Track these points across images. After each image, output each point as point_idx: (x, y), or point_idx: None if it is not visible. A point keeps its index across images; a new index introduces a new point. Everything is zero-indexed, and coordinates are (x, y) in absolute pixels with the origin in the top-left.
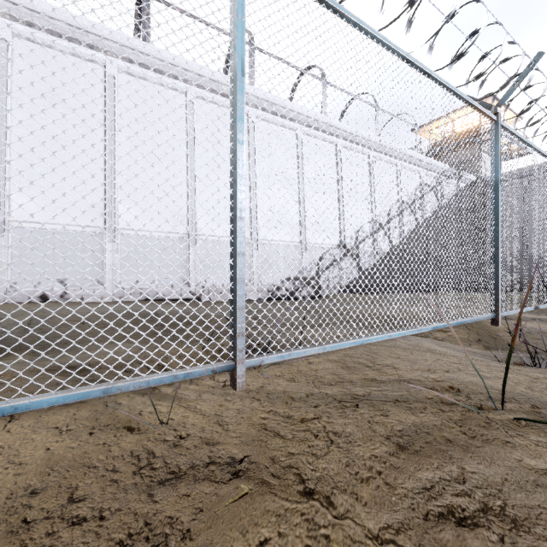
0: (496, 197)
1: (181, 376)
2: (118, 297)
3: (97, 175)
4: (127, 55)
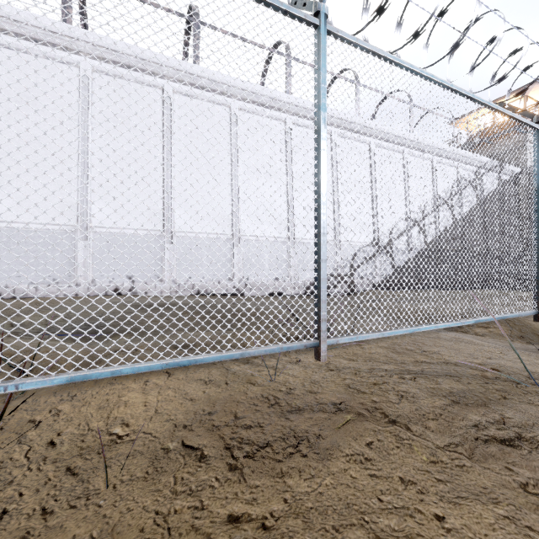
0: (538, 201)
1: (285, 348)
2: (174, 291)
3: (157, 185)
4: (181, 78)
